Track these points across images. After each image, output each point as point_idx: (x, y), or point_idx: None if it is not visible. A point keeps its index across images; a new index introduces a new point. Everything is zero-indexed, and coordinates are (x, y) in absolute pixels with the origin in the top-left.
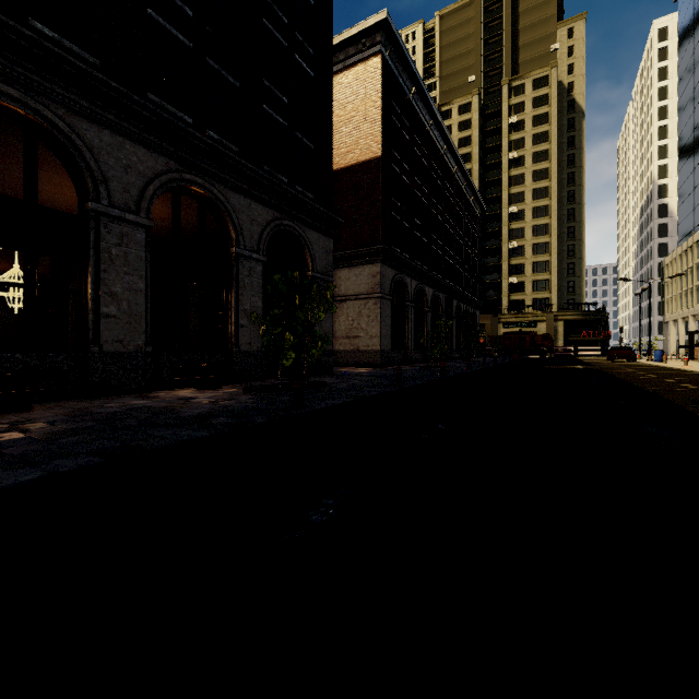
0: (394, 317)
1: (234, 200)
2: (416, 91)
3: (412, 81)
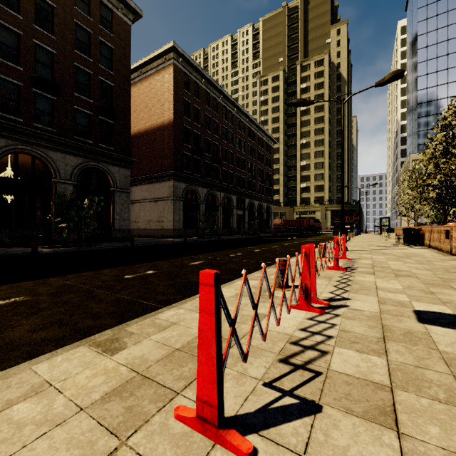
0: (188, 210)
1: (53, 155)
2: (206, 80)
3: (201, 76)
